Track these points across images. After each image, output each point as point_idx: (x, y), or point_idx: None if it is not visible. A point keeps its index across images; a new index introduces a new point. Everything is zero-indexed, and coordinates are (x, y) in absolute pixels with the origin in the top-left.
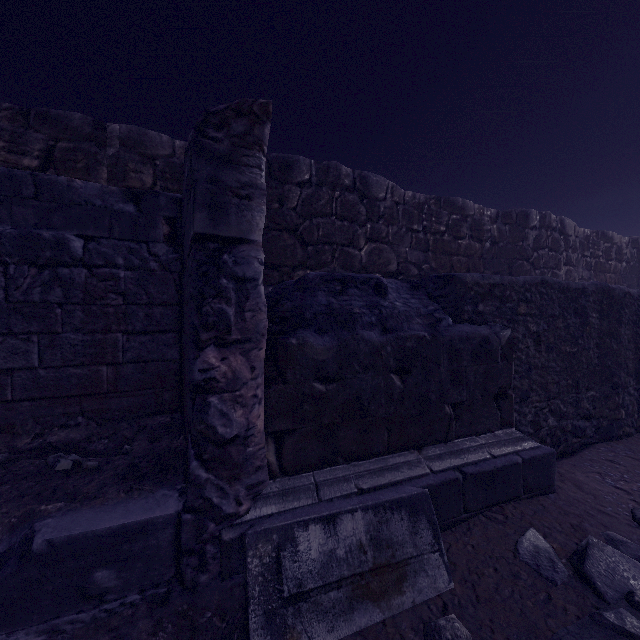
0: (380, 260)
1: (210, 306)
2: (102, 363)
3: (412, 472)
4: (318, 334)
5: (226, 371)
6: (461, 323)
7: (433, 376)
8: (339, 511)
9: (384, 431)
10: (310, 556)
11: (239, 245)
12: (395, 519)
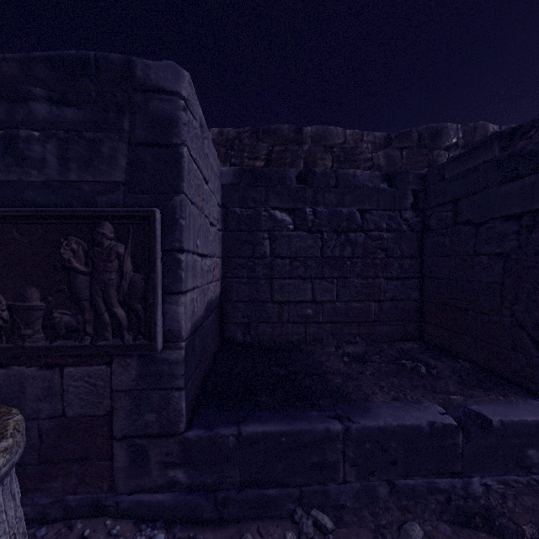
0: None
1: None
2: (370, 300)
3: None
4: None
5: None
6: None
7: None
8: None
9: None
10: None
11: None
12: None
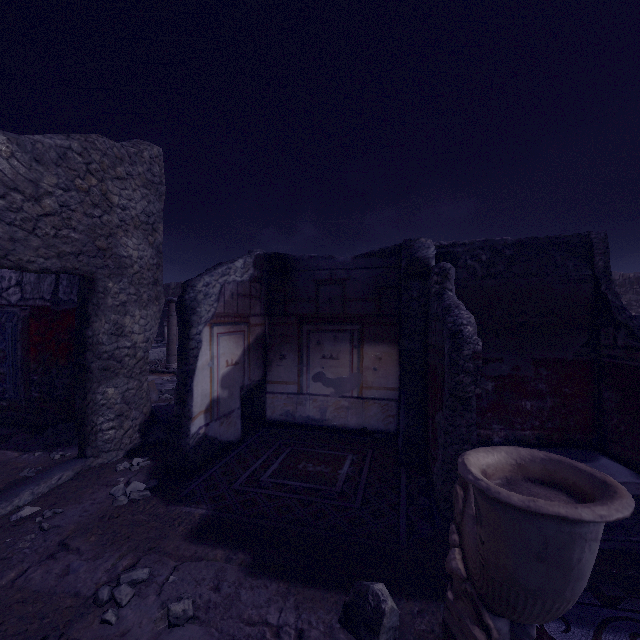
0: None
1: None
2: None
3: None
4: None
5: None
6: None
7: None
8: None
9: None
10: None
11: None
12: None
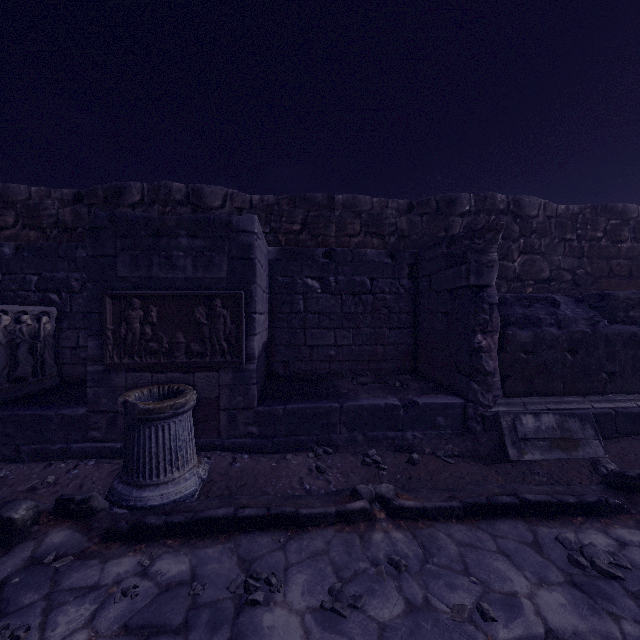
0: (532, 269)
1: (479, 316)
2: (377, 344)
3: (579, 406)
4: (519, 329)
5: (485, 344)
6: (615, 324)
7: (593, 355)
8: (540, 412)
9: (560, 383)
10: (528, 426)
11: (487, 288)
12: (571, 421)
